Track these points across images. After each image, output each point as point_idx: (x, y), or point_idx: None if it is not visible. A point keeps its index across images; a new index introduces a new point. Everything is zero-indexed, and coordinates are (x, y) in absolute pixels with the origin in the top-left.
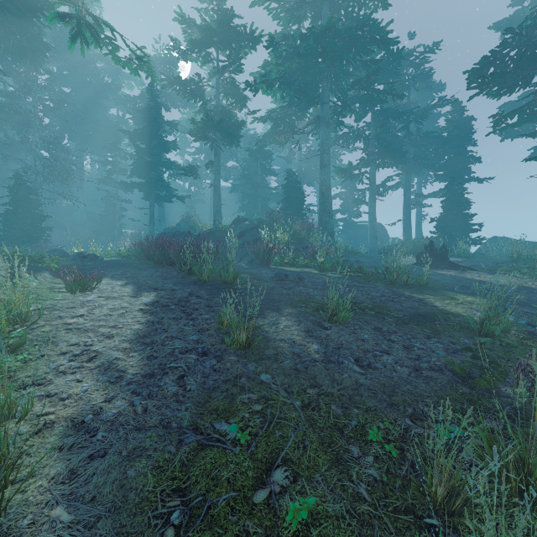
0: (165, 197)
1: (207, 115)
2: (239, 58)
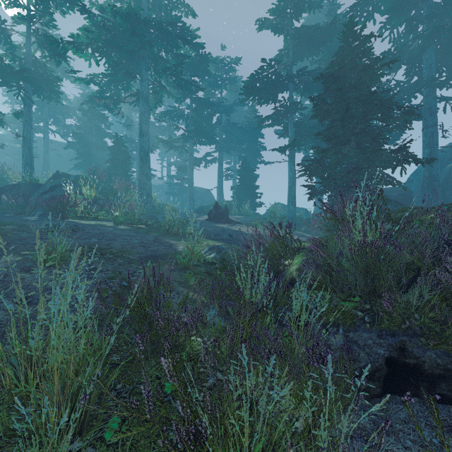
0: None
1: (2, 59)
2: (49, 12)
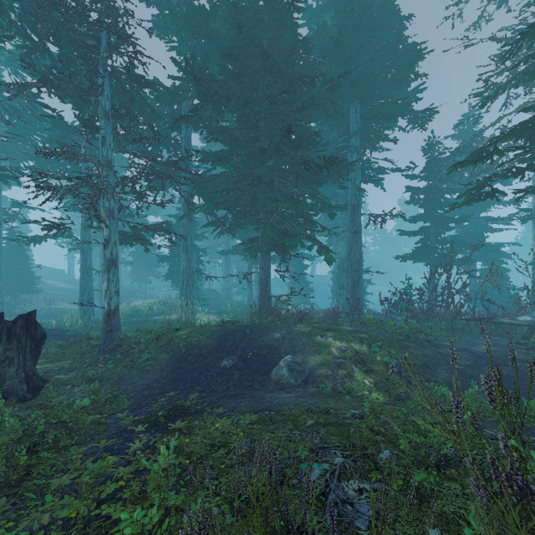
0: None
1: None
2: None
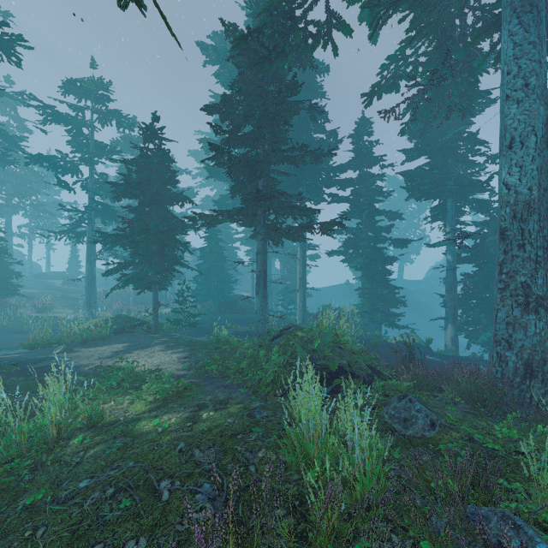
0: None
1: None
2: None
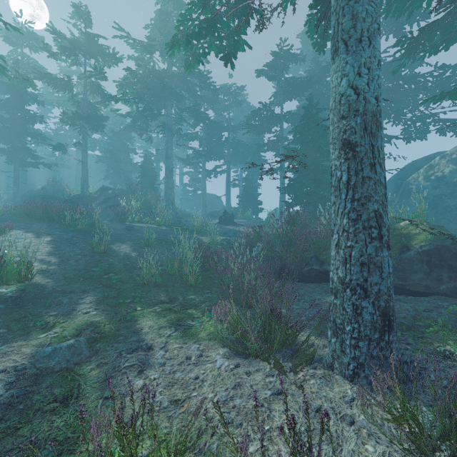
0: (31, 163)
1: (77, 112)
2: (104, 72)
